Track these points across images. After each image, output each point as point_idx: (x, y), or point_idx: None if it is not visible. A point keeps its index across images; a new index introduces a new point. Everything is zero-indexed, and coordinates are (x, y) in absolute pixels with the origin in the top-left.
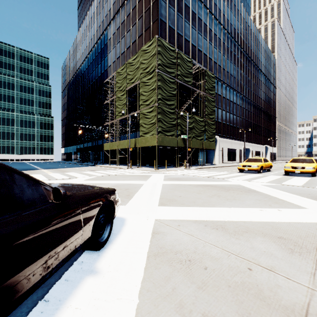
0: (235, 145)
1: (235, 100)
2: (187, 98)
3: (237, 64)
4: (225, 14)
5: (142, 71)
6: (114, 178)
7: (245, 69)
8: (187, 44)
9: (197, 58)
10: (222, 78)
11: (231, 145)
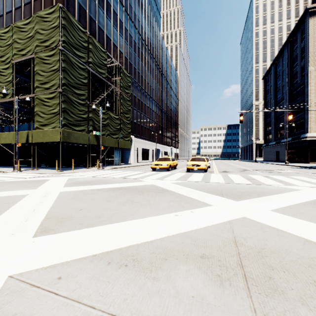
0: (148, 146)
1: (148, 104)
2: (101, 92)
3: (150, 71)
4: (140, 20)
5: (38, 42)
6: None
7: (156, 77)
8: (101, 33)
9: (112, 52)
10: (137, 80)
11: (145, 145)
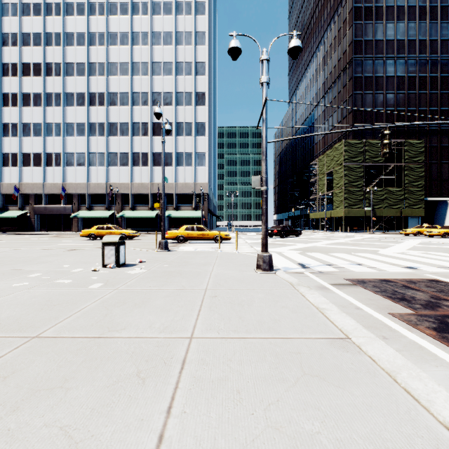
0: None
1: None
2: (382, 172)
3: None
4: None
5: (335, 162)
6: (308, 234)
7: None
8: (390, 114)
9: (406, 121)
10: None
11: None
